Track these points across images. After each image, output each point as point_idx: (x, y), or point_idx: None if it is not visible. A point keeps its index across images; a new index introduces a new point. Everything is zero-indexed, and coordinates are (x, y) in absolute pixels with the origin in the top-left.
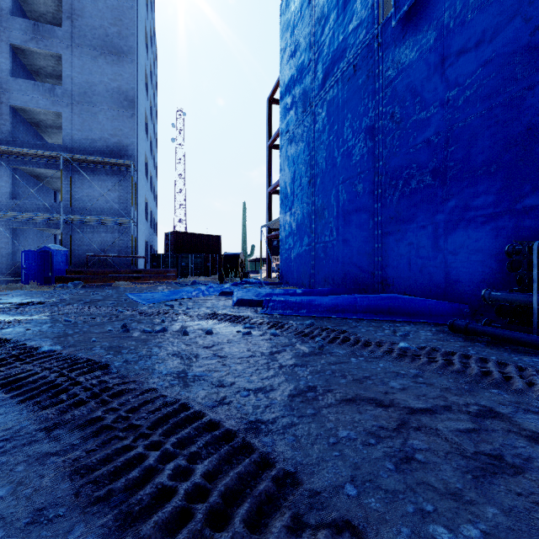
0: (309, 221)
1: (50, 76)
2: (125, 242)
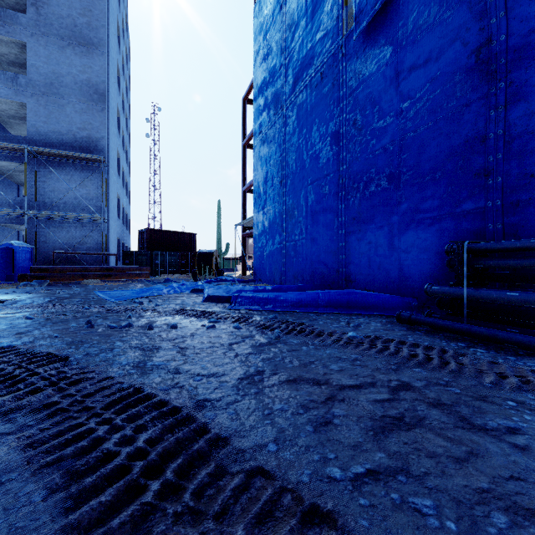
0: (280, 220)
1: (12, 64)
2: (95, 239)
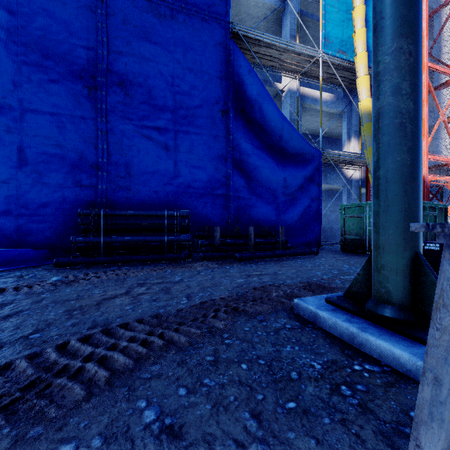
0: None
1: None
2: None
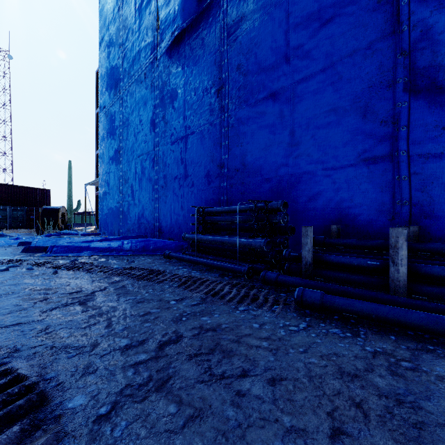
0: (119, 183)
1: None
2: None
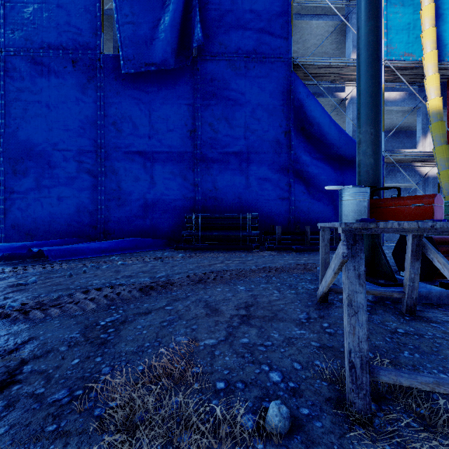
0: None
1: None
2: None
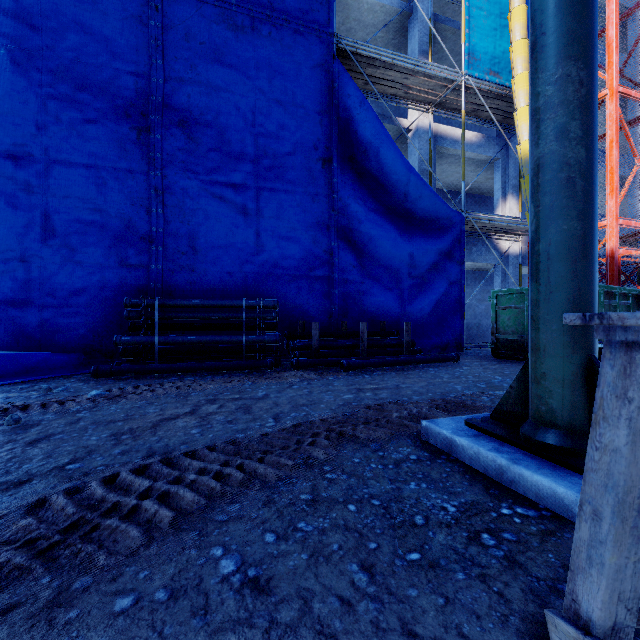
0: None
1: None
2: None
